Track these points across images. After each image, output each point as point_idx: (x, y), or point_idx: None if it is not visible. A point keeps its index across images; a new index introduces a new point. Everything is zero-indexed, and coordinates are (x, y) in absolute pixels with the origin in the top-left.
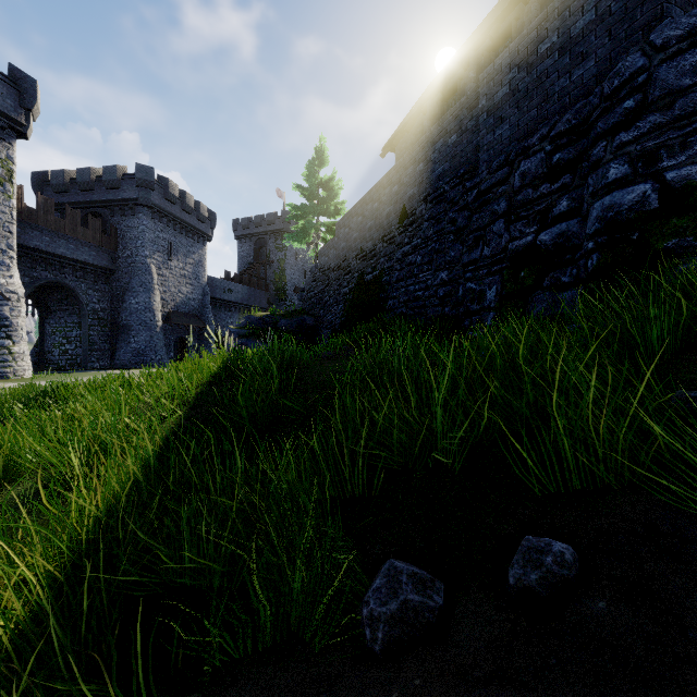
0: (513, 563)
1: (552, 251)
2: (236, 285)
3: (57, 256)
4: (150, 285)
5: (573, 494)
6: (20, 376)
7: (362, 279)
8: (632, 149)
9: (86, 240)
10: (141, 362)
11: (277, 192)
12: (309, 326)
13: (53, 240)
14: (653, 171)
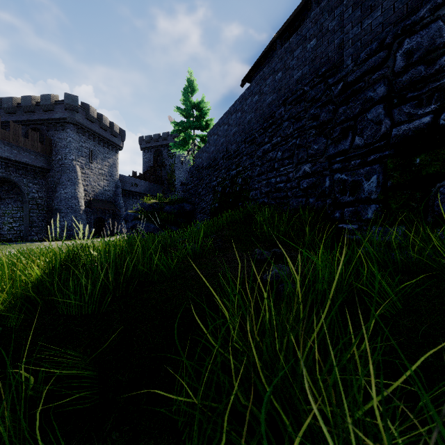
0: None
1: None
2: (140, 181)
3: (3, 158)
4: (75, 180)
5: None
6: None
7: (227, 174)
8: None
9: (26, 147)
10: (68, 235)
11: (169, 118)
12: (187, 210)
13: None
14: None
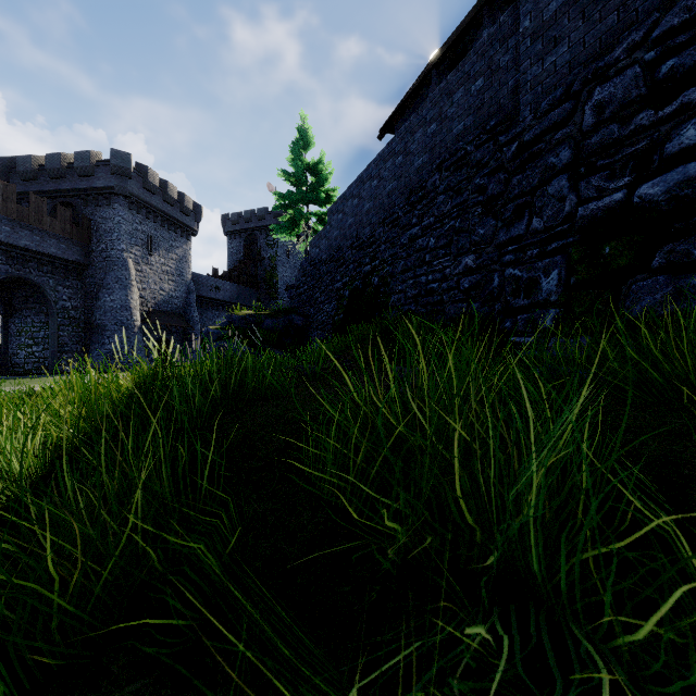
0: None
1: (667, 210)
2: (224, 283)
3: (19, 248)
4: (127, 282)
5: None
6: None
7: (358, 271)
8: None
9: (54, 231)
10: (116, 365)
11: (268, 186)
12: (298, 326)
13: (15, 230)
14: None
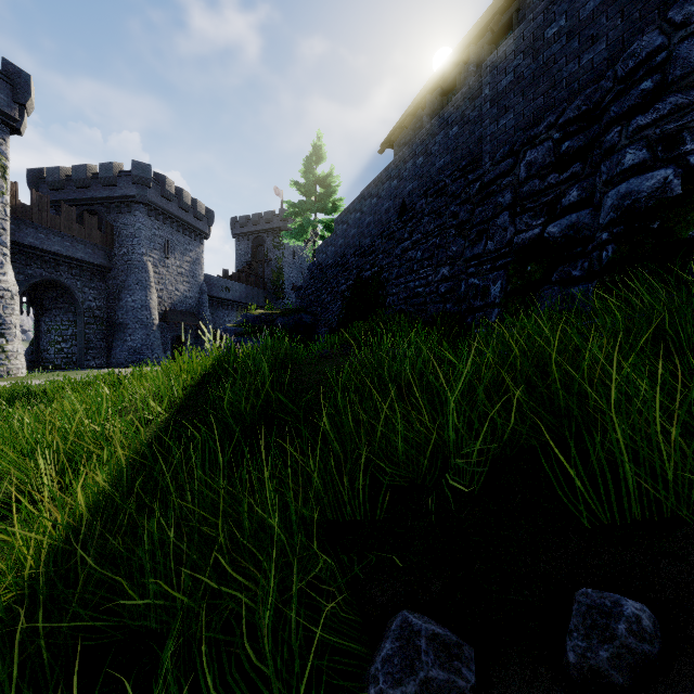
0: (571, 630)
1: (561, 243)
2: (234, 284)
3: (52, 253)
4: (147, 283)
5: (630, 526)
6: (13, 374)
7: (360, 276)
8: (650, 133)
9: (82, 237)
10: (137, 360)
11: (274, 190)
12: (307, 324)
13: (48, 237)
14: (675, 155)
